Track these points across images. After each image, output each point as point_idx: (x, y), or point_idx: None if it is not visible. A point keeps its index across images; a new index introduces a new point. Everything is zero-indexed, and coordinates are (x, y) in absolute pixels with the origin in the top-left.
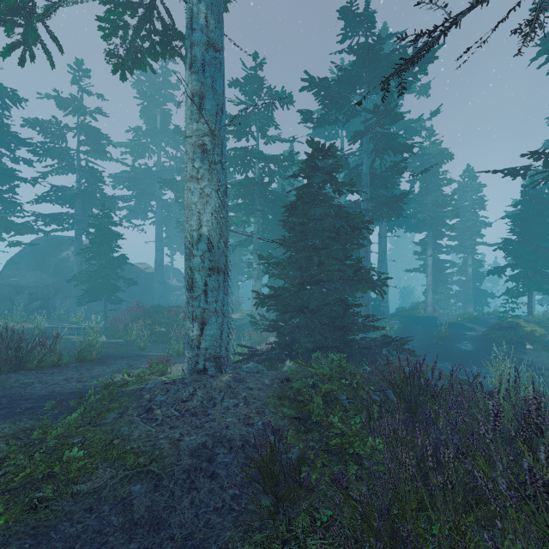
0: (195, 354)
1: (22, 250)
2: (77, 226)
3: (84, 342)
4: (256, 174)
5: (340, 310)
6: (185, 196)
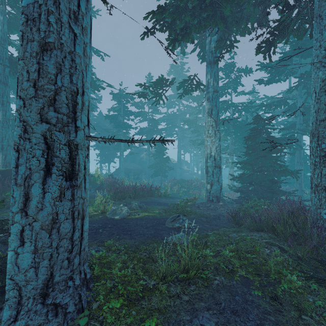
0: (209, 195)
1: (128, 154)
2: (148, 144)
3: (165, 190)
4: (231, 113)
5: (270, 183)
6: (205, 142)
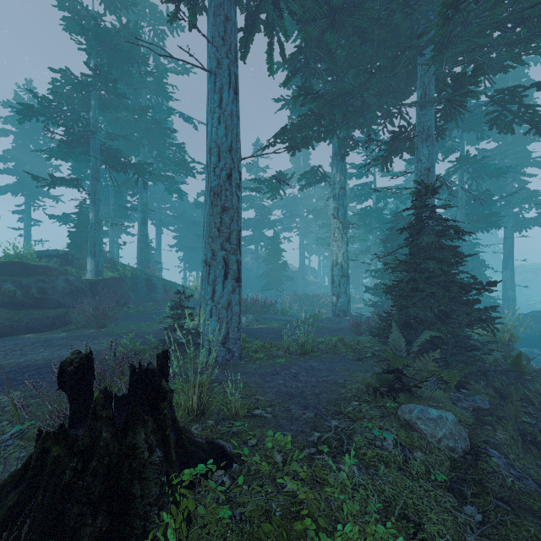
0: (335, 308)
1: None
2: (257, 243)
3: (283, 306)
4: (374, 202)
5: None
6: (331, 247)
